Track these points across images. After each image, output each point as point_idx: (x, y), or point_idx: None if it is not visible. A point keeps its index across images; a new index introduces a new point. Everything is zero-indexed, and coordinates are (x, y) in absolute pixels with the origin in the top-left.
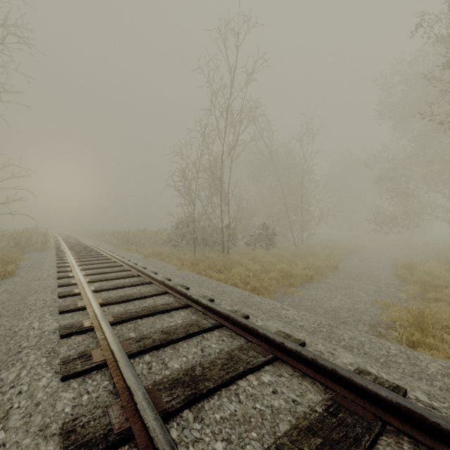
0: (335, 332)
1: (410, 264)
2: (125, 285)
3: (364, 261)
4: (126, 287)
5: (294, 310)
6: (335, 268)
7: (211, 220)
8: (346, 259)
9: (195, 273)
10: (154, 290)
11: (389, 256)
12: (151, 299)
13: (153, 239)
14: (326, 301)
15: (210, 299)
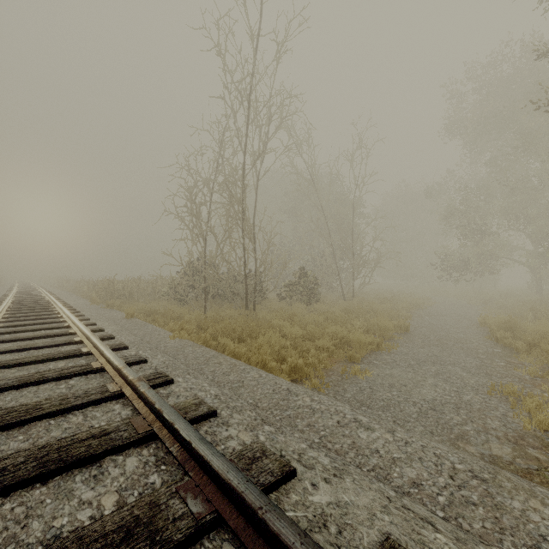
0: (504, 507)
1: (510, 322)
2: (45, 378)
3: (438, 319)
4: (48, 382)
5: (382, 428)
6: (404, 329)
7: (230, 262)
8: (414, 317)
9: (198, 343)
10: (98, 388)
11: (464, 311)
12: (79, 415)
13: (150, 291)
14: (414, 390)
15: (208, 413)
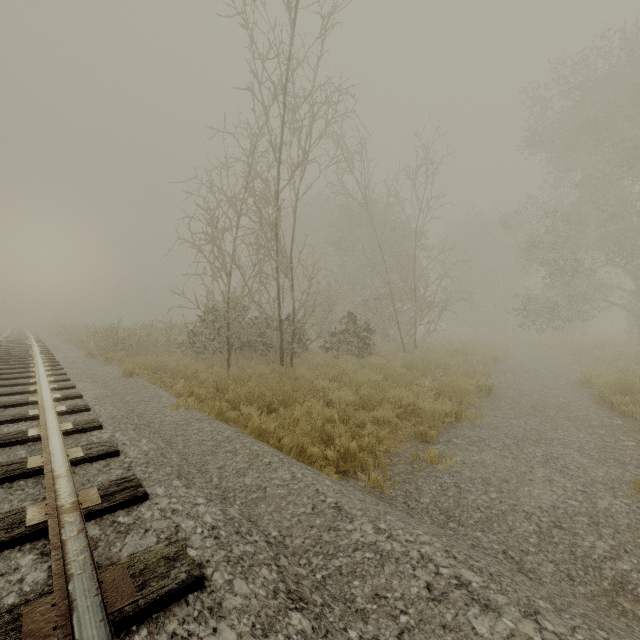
0: None
1: (628, 383)
2: None
3: (524, 377)
4: None
5: (512, 604)
6: (486, 391)
7: (260, 304)
8: (493, 373)
9: (209, 416)
10: (9, 515)
11: (554, 366)
12: None
13: (164, 340)
14: (520, 489)
15: (186, 585)
